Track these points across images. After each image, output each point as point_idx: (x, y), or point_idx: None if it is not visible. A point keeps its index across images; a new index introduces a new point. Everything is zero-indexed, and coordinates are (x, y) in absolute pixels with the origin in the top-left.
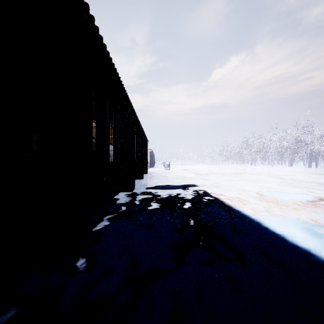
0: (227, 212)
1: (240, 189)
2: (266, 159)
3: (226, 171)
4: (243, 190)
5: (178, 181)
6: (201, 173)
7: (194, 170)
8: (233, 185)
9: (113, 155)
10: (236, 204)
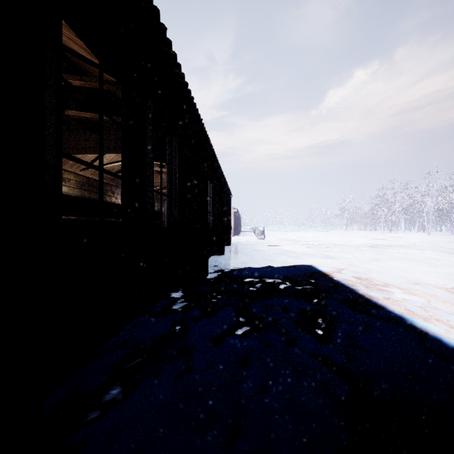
0: (450, 368)
1: (411, 281)
2: (416, 222)
3: (355, 242)
4: (418, 282)
5: (282, 260)
6: (316, 245)
7: (303, 240)
8: (388, 269)
9: (167, 214)
10: (442, 329)
